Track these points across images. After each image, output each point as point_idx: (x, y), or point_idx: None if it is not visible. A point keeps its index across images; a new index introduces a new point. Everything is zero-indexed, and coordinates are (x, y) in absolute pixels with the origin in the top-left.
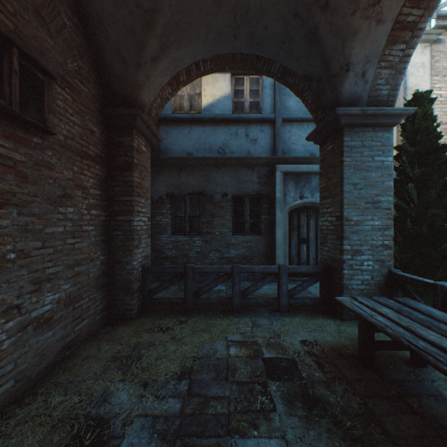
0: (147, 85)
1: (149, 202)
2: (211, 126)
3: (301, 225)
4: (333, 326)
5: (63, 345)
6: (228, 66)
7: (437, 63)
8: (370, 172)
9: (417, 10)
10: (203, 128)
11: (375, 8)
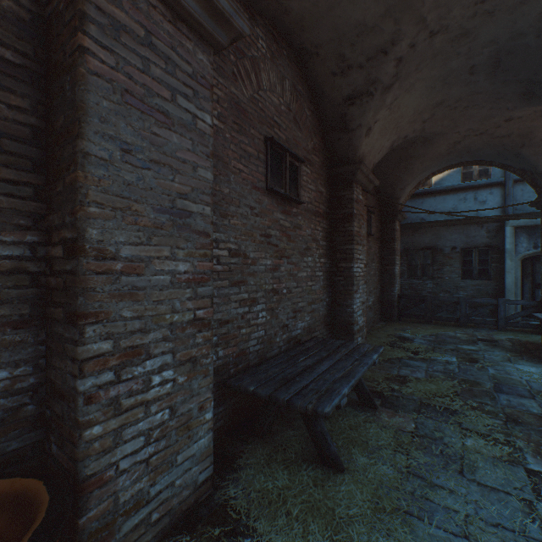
0: (402, 196)
1: (398, 258)
2: (440, 195)
3: (535, 272)
4: (539, 337)
5: (372, 321)
6: (455, 167)
7: None
8: None
9: None
10: (434, 198)
11: None
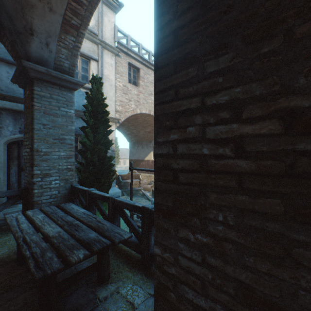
0: None
1: None
2: None
3: (22, 155)
4: None
5: None
6: None
7: (118, 68)
8: (58, 118)
9: (77, 19)
10: None
11: None
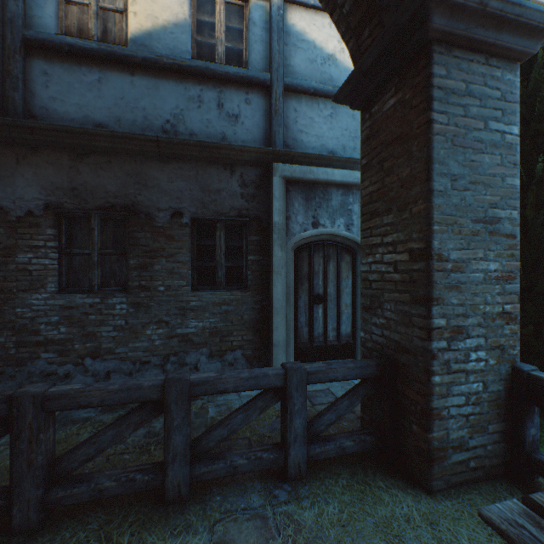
0: None
1: None
2: (148, 76)
3: (314, 272)
4: (424, 529)
5: None
6: None
7: None
8: (481, 154)
9: None
10: (131, 78)
11: None
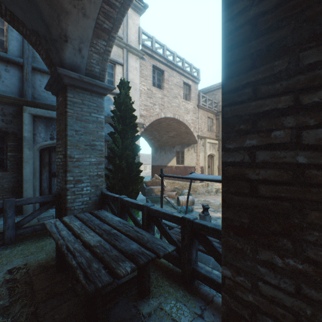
0: None
1: None
2: None
3: (53, 161)
4: (55, 243)
5: None
6: None
7: (143, 71)
8: (89, 124)
9: (109, 22)
10: None
11: (80, 3)
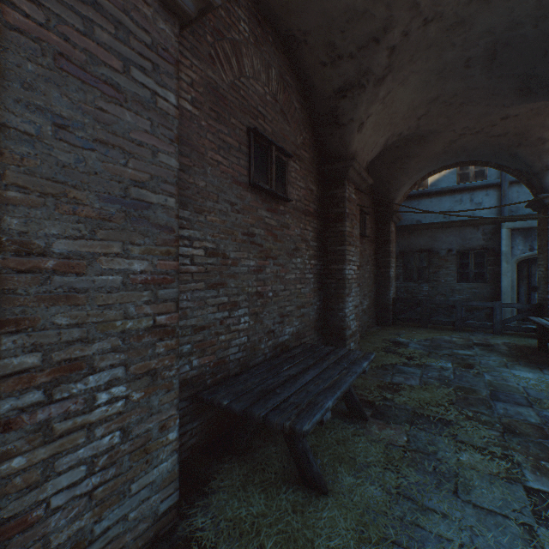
0: (398, 196)
1: (394, 260)
2: (436, 197)
3: (531, 274)
4: (535, 341)
5: (367, 325)
6: (451, 167)
7: None
8: None
9: None
10: (429, 200)
11: None
